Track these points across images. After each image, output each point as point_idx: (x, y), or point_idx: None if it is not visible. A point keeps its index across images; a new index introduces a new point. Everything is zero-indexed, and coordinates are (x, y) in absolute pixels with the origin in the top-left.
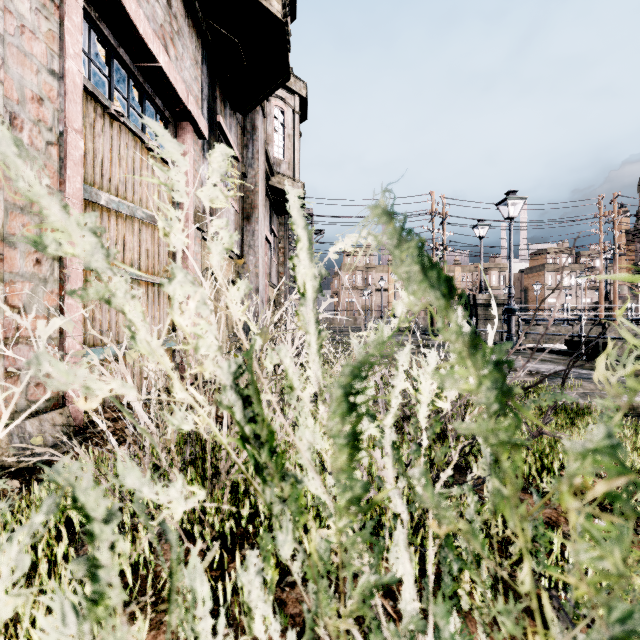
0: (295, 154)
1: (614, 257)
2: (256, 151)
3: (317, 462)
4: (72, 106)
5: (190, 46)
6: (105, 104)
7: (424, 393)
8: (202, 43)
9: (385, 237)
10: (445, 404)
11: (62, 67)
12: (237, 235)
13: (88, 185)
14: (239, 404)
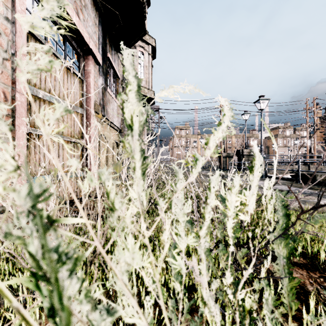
0: (149, 76)
1: (314, 130)
2: None
3: (135, 284)
4: (20, 39)
5: (92, 14)
6: (42, 42)
7: (230, 209)
8: (98, 14)
9: (199, 90)
10: (246, 217)
11: (13, 17)
12: (118, 117)
13: (31, 86)
14: (38, 232)
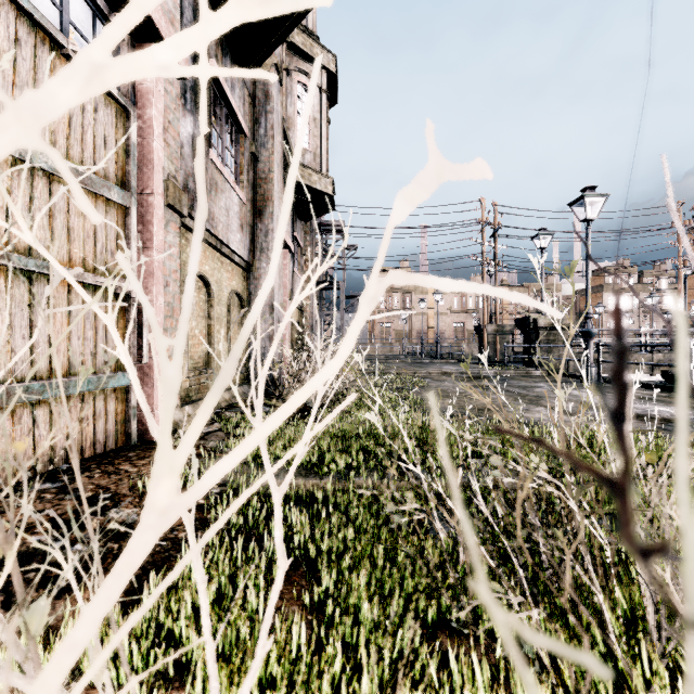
0: (322, 142)
1: None
2: (270, 126)
3: None
4: None
5: None
6: None
7: None
8: None
9: None
10: None
11: None
12: (244, 233)
13: None
14: None
